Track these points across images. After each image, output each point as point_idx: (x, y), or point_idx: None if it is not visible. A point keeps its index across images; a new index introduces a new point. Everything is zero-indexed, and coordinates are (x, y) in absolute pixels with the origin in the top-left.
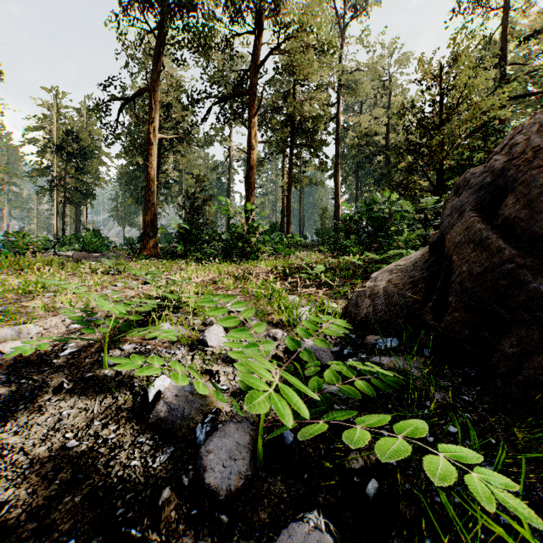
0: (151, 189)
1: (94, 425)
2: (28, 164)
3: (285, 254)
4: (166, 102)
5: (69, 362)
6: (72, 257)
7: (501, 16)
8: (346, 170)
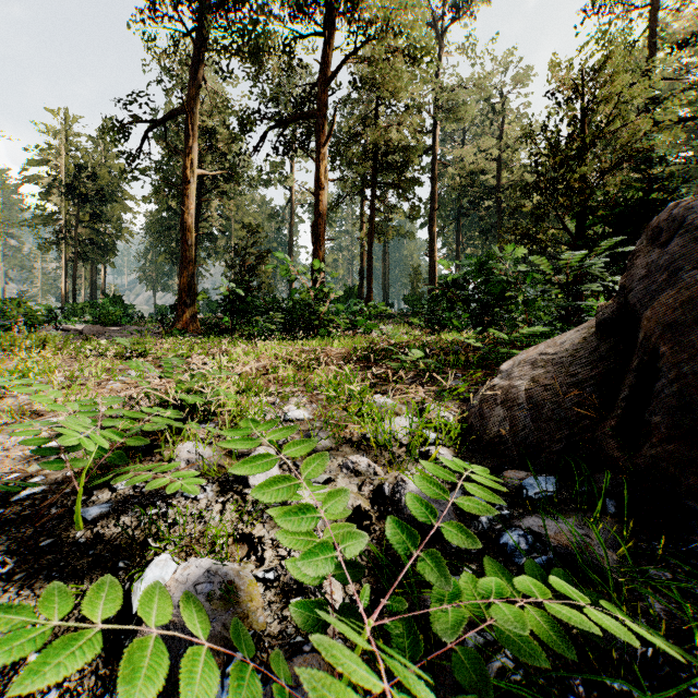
0: (188, 242)
1: (27, 663)
2: (28, 209)
3: (366, 329)
4: (209, 127)
5: (24, 514)
6: (82, 332)
7: (647, 17)
8: (444, 219)
